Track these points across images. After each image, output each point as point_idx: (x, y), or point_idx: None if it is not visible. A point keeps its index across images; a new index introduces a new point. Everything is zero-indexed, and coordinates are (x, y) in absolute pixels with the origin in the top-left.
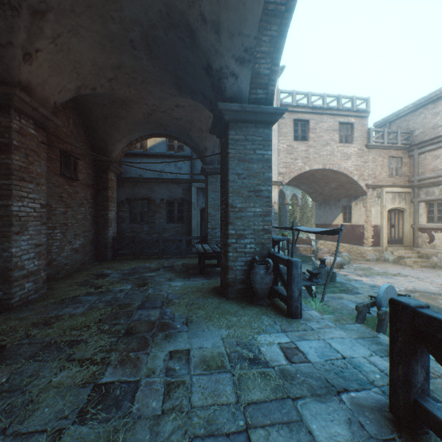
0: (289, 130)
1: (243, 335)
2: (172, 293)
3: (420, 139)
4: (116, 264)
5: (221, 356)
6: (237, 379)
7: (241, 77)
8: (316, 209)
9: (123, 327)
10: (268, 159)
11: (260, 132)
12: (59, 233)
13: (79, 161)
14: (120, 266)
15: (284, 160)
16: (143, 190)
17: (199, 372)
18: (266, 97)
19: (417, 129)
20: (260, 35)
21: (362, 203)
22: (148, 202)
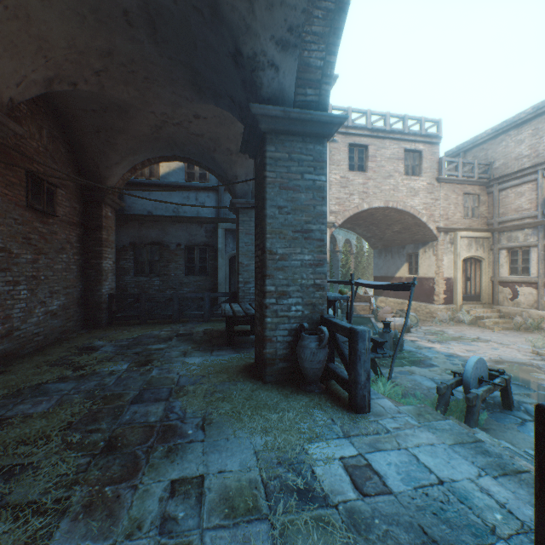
0: (343, 157)
1: (287, 445)
2: (185, 375)
3: (501, 172)
4: (112, 331)
5: (253, 488)
6: (279, 535)
7: (283, 69)
8: (375, 258)
9: (103, 437)
10: (322, 186)
11: (310, 149)
12: (24, 289)
13: (57, 189)
14: (117, 334)
15: (337, 195)
16: (153, 232)
17: (217, 523)
18: (318, 100)
19: (497, 160)
20: (311, 7)
21: (432, 250)
22: (159, 248)
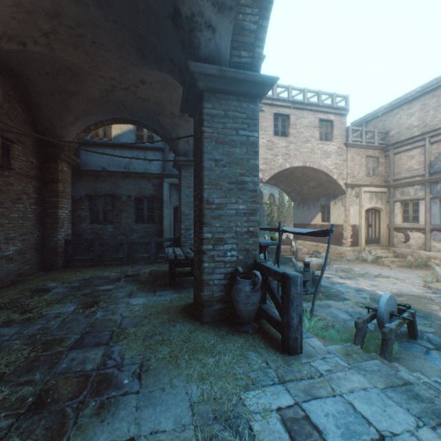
0: (269, 124)
1: (224, 395)
2: (128, 316)
3: (395, 139)
4: (67, 273)
5: None
6: None
7: (220, 31)
8: (295, 209)
9: (33, 391)
10: (254, 142)
11: (244, 107)
12: None
13: (13, 144)
14: (71, 276)
15: (264, 156)
16: (106, 186)
17: None
18: (251, 62)
19: (393, 129)
20: None
21: (341, 202)
22: (112, 199)
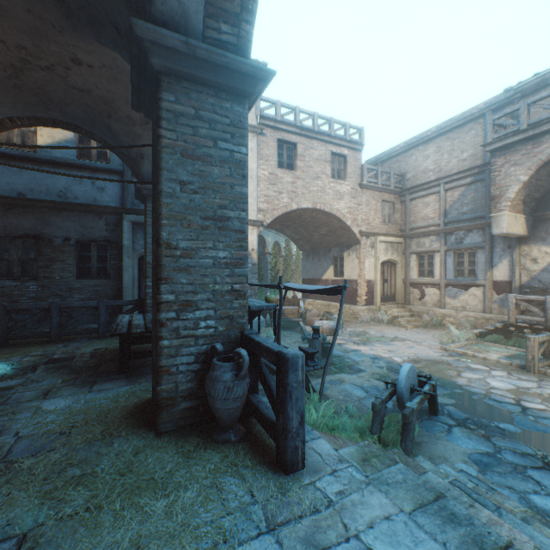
0: (272, 152)
1: None
2: (29, 436)
3: (411, 183)
4: None
5: None
6: None
7: None
8: (303, 260)
9: None
10: (242, 161)
11: (226, 108)
12: None
13: None
14: None
15: (266, 192)
16: (26, 221)
17: None
18: (237, 43)
19: (409, 172)
20: None
21: (356, 253)
22: (37, 242)
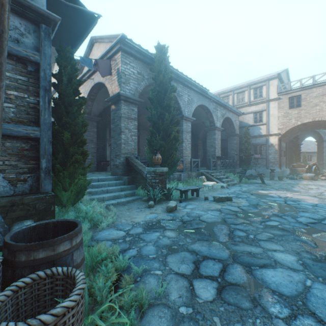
0: (285, 104)
1: None
2: None
3: None
4: None
5: None
6: None
7: (207, 122)
8: None
9: None
10: (215, 138)
11: (213, 132)
12: None
13: None
14: None
15: (282, 121)
16: None
17: None
18: (213, 124)
19: None
20: (207, 115)
21: None
22: None
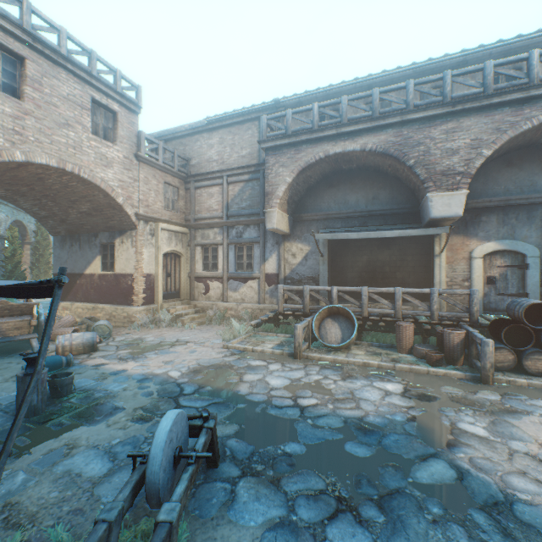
0: None
1: None
2: None
3: (197, 170)
4: None
5: None
6: None
7: None
8: (57, 248)
9: None
10: None
11: None
12: None
13: None
14: None
15: None
16: None
17: None
18: None
19: (195, 158)
20: None
21: (132, 241)
22: None
